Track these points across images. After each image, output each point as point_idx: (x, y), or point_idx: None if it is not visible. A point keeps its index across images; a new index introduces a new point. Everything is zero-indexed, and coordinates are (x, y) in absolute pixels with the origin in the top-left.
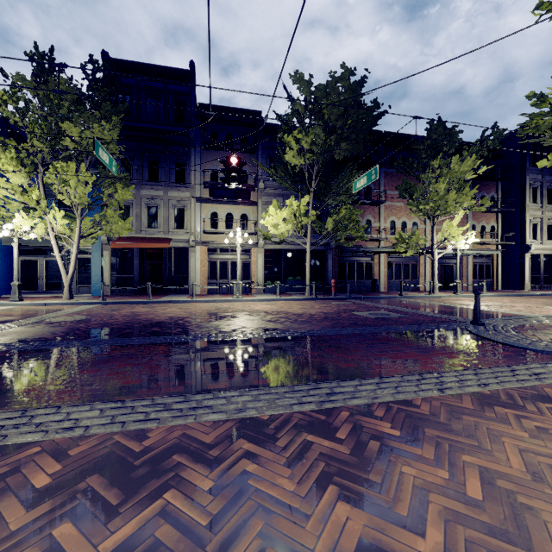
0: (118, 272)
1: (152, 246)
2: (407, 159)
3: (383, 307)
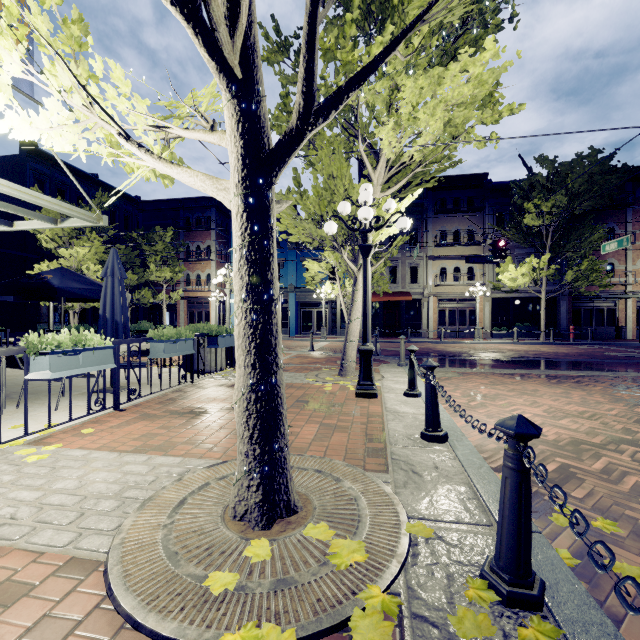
0: None
1: (399, 299)
2: None
3: (634, 351)
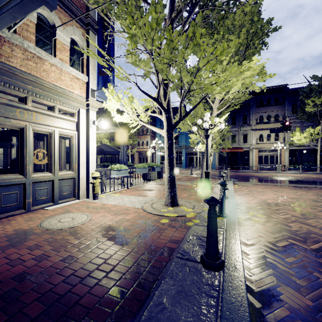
0: (220, 161)
1: (236, 151)
2: None
3: None
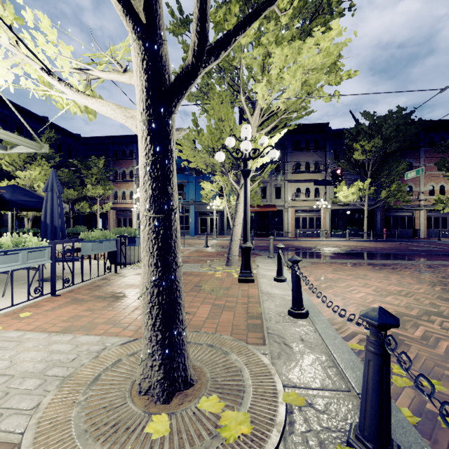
0: None
1: (267, 210)
2: (445, 138)
3: (426, 246)
